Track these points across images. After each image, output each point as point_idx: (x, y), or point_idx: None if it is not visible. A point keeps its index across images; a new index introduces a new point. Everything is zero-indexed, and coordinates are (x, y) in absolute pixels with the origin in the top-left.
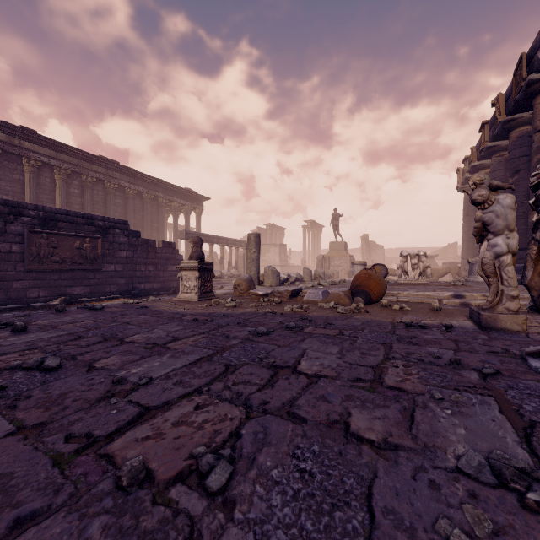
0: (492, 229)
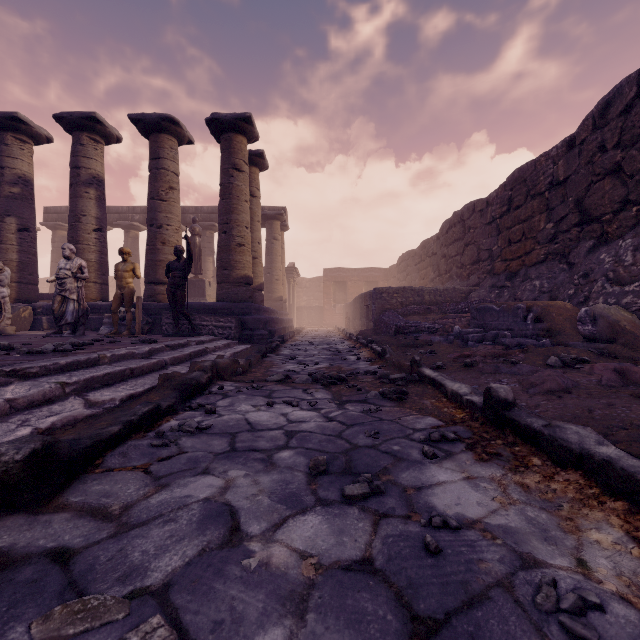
0: (3, 283)
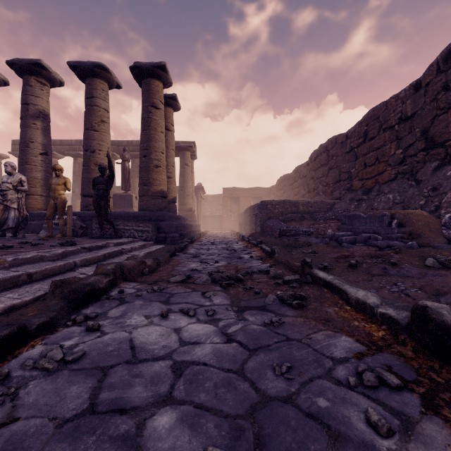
0: None
